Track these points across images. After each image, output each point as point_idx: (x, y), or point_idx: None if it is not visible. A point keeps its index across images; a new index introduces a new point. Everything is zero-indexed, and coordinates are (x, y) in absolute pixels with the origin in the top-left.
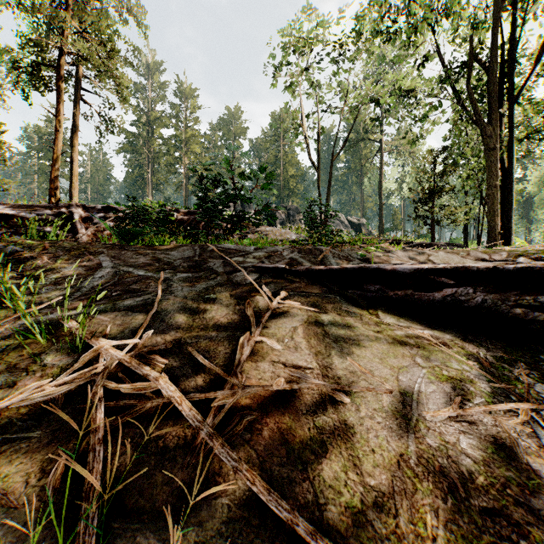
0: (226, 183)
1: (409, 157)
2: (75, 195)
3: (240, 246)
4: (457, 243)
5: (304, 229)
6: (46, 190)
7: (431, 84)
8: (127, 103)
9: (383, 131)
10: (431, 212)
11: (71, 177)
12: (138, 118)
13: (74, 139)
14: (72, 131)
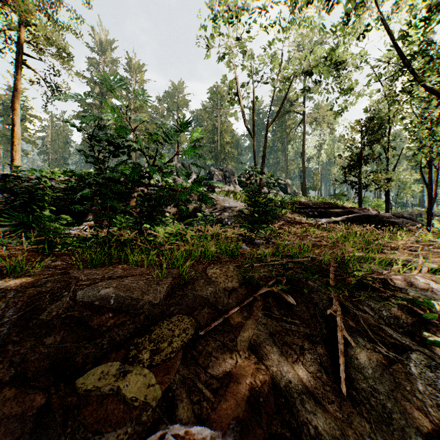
0: (135, 149)
1: (327, 128)
2: (17, 157)
3: (132, 294)
4: (406, 215)
5: (242, 196)
6: (7, 152)
7: (360, 57)
8: (71, 69)
9: (314, 101)
10: (359, 177)
11: (13, 139)
12: (91, 89)
13: (16, 103)
14: (14, 94)
